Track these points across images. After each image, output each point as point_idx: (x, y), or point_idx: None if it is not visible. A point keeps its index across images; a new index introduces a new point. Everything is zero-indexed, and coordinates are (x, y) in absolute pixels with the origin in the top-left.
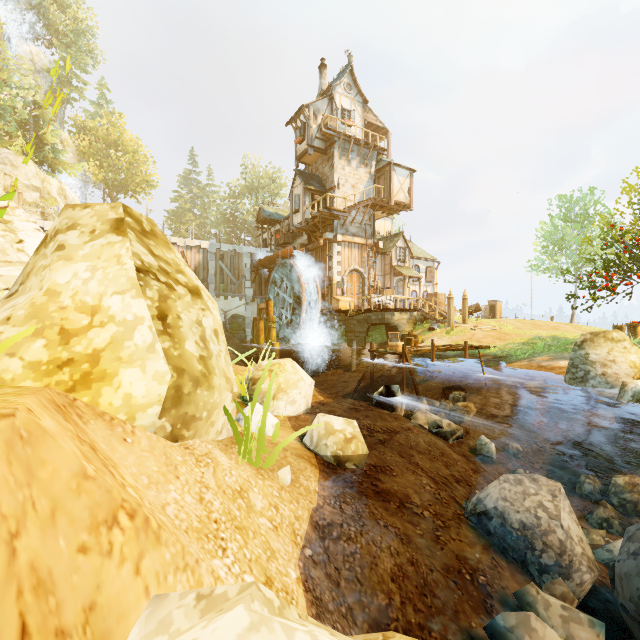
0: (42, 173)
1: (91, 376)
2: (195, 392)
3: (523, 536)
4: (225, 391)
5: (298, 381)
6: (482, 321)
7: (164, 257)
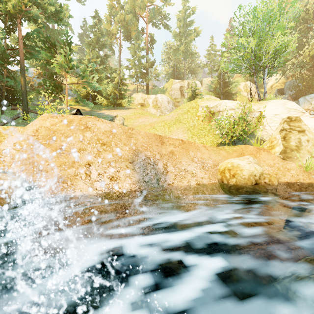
0: None
1: (272, 148)
2: (291, 152)
3: None
4: (306, 154)
5: None
6: None
7: (294, 125)
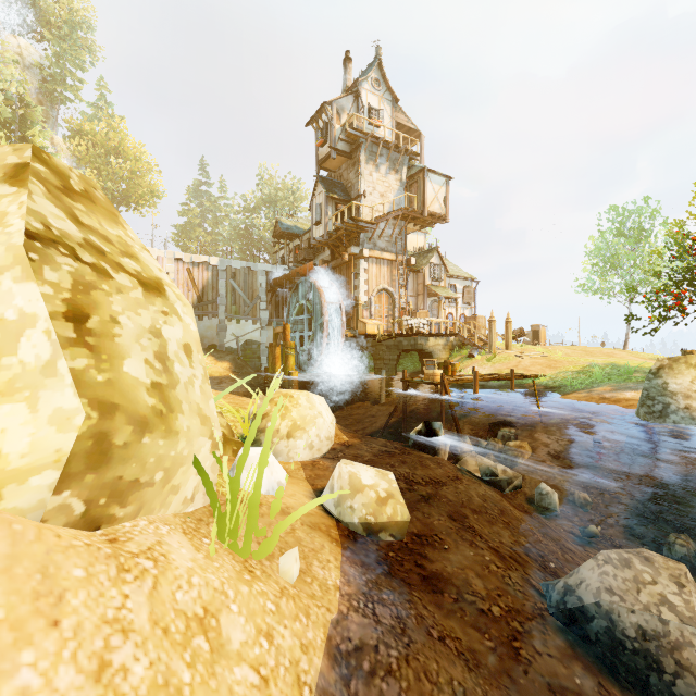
0: None
1: None
2: (139, 442)
3: (643, 650)
4: (199, 437)
5: (316, 418)
6: (527, 347)
7: (101, 230)
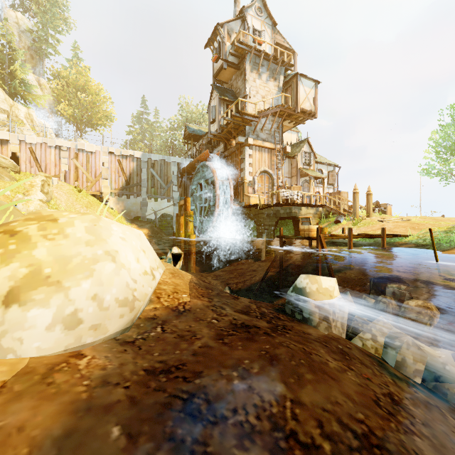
0: (11, 100)
1: None
2: None
3: None
4: None
5: (95, 261)
6: (385, 215)
7: None
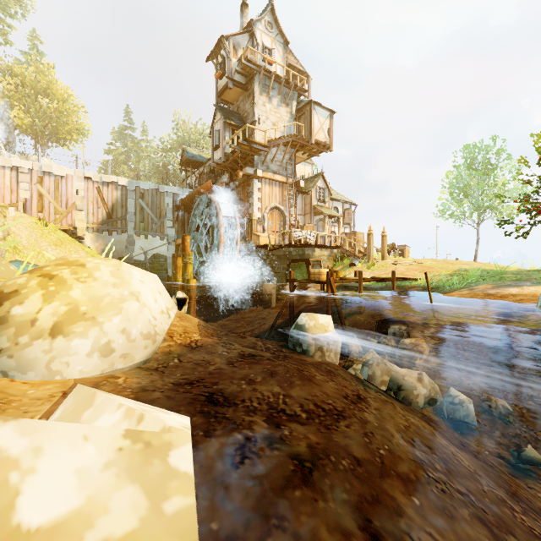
0: None
1: None
2: None
3: None
4: None
5: (123, 300)
6: (400, 258)
7: None
